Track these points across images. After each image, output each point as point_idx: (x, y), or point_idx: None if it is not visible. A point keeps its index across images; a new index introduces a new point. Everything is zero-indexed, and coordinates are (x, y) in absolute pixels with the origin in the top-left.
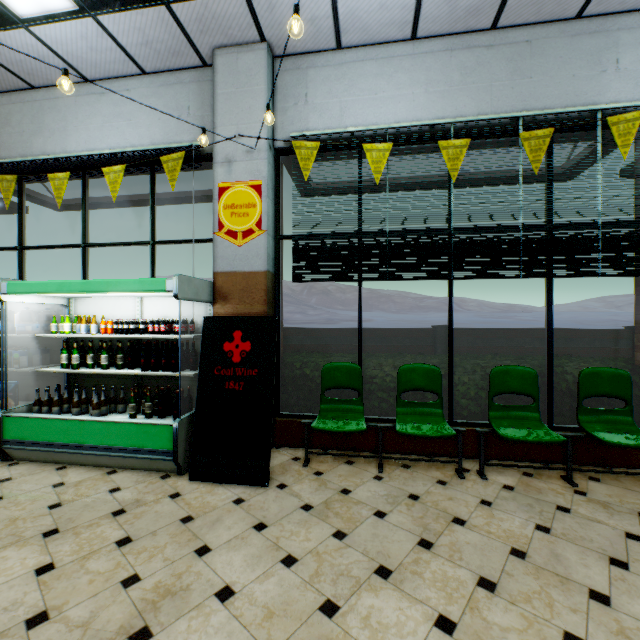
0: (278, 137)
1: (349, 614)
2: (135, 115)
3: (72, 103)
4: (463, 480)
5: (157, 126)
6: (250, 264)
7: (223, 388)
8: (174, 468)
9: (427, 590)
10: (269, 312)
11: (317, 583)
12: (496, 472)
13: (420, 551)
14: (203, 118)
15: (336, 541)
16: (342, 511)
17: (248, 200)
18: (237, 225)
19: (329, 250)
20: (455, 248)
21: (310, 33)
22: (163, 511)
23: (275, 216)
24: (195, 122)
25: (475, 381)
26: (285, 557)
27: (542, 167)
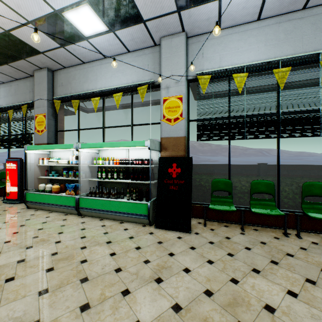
0: (189, 74)
1: (244, 284)
2: (125, 70)
3: (99, 68)
4: (288, 238)
5: (134, 74)
6: (177, 133)
7: (168, 188)
8: (147, 222)
9: (279, 280)
10: (185, 155)
11: (225, 271)
12: (306, 236)
13: (272, 265)
14: (154, 69)
15: (229, 257)
16: (228, 245)
17: (176, 104)
18: (171, 116)
19: (214, 126)
20: (282, 122)
21: (206, 25)
22: (149, 238)
23: (187, 111)
24: (151, 71)
25: (292, 190)
26: (208, 260)
27: None
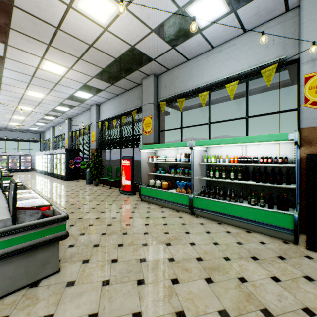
0: None
1: None
2: (238, 55)
3: (205, 61)
4: None
5: (252, 57)
6: None
7: None
8: (290, 239)
9: None
10: None
11: None
12: None
13: None
14: (284, 42)
15: None
16: None
17: None
18: None
19: None
20: None
21: None
22: (312, 265)
23: None
24: (278, 46)
25: None
26: None
27: None
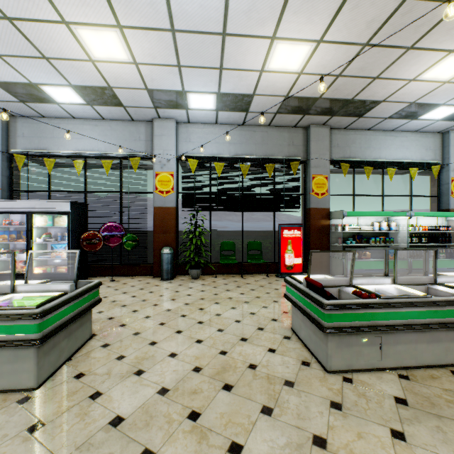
0: None
1: None
2: (409, 147)
3: (383, 138)
4: None
5: (418, 152)
6: None
7: None
8: None
9: None
10: None
11: None
12: None
13: None
14: (435, 151)
15: None
16: None
17: None
18: None
19: None
20: None
21: None
22: None
23: None
24: (432, 152)
25: None
26: None
27: None
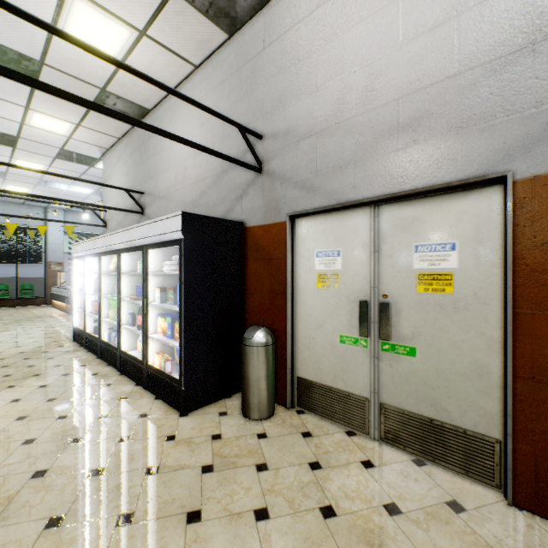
0: None
1: None
2: None
3: None
4: None
5: None
6: None
7: None
8: None
9: None
10: None
11: None
12: None
13: None
14: None
15: None
16: None
17: None
18: None
19: None
20: None
21: None
22: None
23: None
24: None
25: None
26: None
27: (12, 238)
